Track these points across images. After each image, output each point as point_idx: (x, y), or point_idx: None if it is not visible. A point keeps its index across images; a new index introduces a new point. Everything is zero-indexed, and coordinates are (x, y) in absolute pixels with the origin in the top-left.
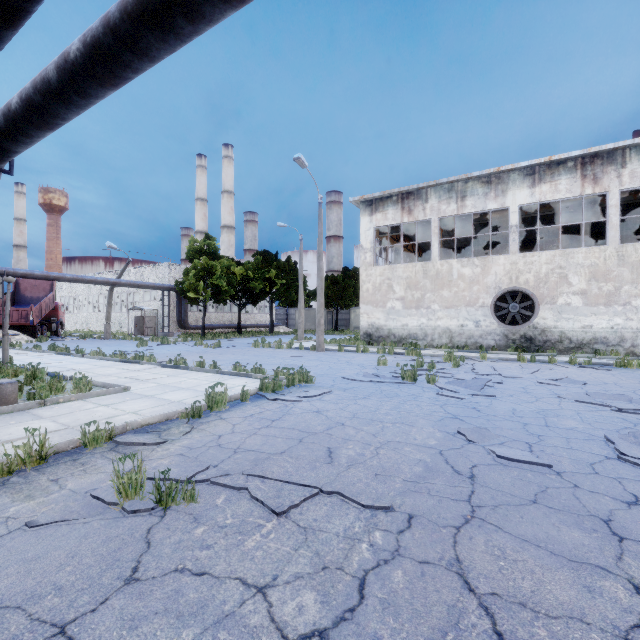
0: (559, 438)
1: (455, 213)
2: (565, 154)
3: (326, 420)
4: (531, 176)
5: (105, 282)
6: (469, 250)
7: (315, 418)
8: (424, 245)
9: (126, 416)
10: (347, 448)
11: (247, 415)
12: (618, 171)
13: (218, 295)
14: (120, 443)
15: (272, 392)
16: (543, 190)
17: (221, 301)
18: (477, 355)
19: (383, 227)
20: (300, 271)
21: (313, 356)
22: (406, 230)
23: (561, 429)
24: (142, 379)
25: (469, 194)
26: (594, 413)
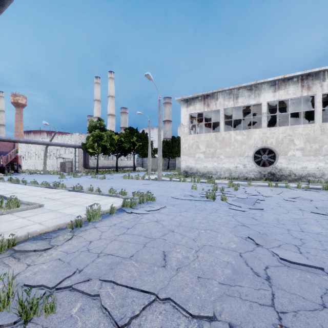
0: (314, 241)
1: (232, 106)
2: (292, 74)
3: (162, 228)
4: (274, 86)
5: (42, 143)
6: (238, 127)
7: (155, 226)
8: (214, 124)
9: (33, 226)
10: (176, 252)
11: (112, 224)
12: (321, 83)
13: (105, 150)
14: (16, 251)
15: (130, 207)
16: (280, 93)
17: (106, 154)
18: (245, 183)
19: (193, 114)
20: (149, 137)
21: (155, 184)
22: (206, 116)
23: (312, 234)
24: (54, 199)
25: (240, 96)
26: (327, 221)
